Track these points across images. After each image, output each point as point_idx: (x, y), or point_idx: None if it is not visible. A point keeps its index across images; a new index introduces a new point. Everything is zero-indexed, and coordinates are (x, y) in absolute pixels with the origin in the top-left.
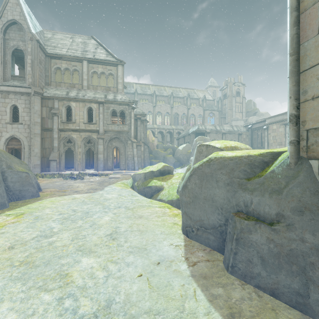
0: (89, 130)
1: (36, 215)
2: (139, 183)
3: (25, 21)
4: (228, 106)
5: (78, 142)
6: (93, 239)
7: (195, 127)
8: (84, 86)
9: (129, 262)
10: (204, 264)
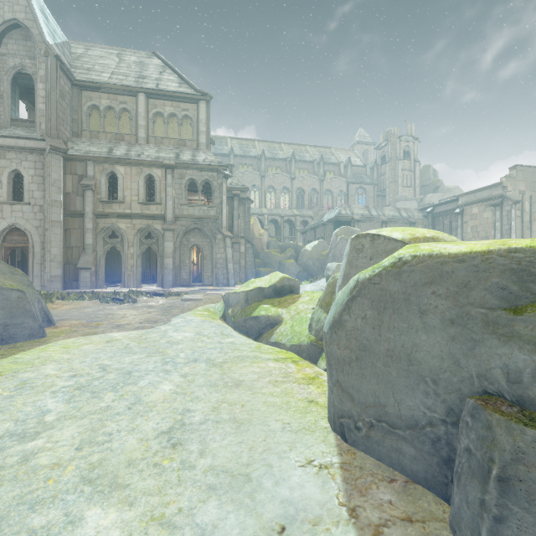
0: (149, 216)
1: (24, 378)
2: (236, 311)
3: (34, 22)
4: (389, 176)
5: (128, 236)
6: (129, 444)
7: (334, 212)
8: (140, 138)
9: (206, 525)
10: (401, 534)
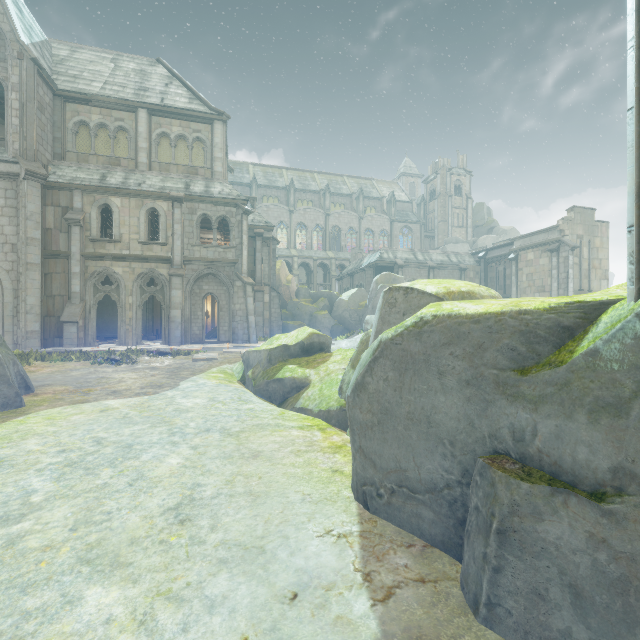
0: (152, 258)
1: (0, 455)
2: (257, 372)
3: (5, 16)
4: (438, 214)
5: (126, 283)
6: (131, 522)
7: (375, 255)
8: (140, 163)
9: (216, 596)
10: (412, 593)
